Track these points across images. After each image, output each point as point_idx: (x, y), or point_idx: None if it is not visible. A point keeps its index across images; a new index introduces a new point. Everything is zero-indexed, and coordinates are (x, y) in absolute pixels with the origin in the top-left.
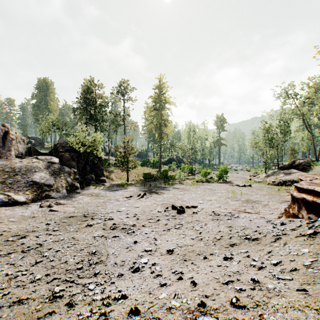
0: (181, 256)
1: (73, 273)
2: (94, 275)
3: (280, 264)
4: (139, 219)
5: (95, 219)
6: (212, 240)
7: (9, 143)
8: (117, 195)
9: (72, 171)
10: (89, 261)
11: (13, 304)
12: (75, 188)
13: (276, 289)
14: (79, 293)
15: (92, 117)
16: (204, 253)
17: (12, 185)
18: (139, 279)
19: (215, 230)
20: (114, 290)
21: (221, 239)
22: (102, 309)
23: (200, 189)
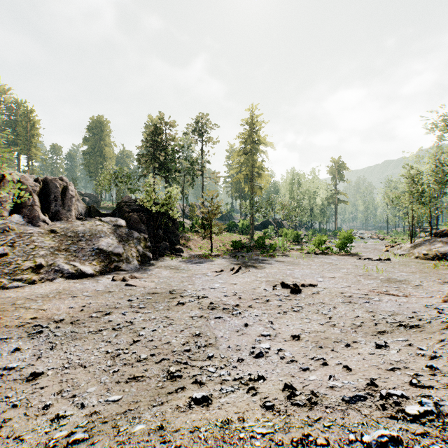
0: (312, 342)
1: (182, 354)
2: (208, 358)
3: None
4: (241, 298)
5: (185, 296)
6: (349, 326)
7: (68, 201)
8: (203, 269)
9: (142, 237)
10: (196, 343)
11: (129, 380)
12: (147, 259)
13: None
14: (199, 374)
15: (162, 166)
16: (344, 340)
17: (77, 253)
18: (267, 364)
19: (351, 315)
20: (242, 373)
21: (363, 325)
22: (243, 387)
23: (315, 263)
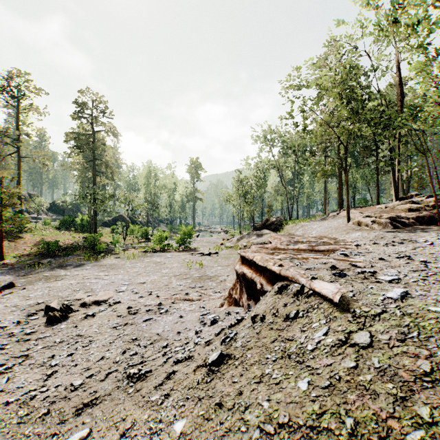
0: None
1: None
2: None
3: None
4: None
5: None
6: (57, 395)
7: None
8: None
9: None
10: None
11: None
12: None
13: None
14: None
15: None
16: None
17: None
18: None
19: (95, 358)
20: None
21: (83, 386)
22: None
23: (142, 264)
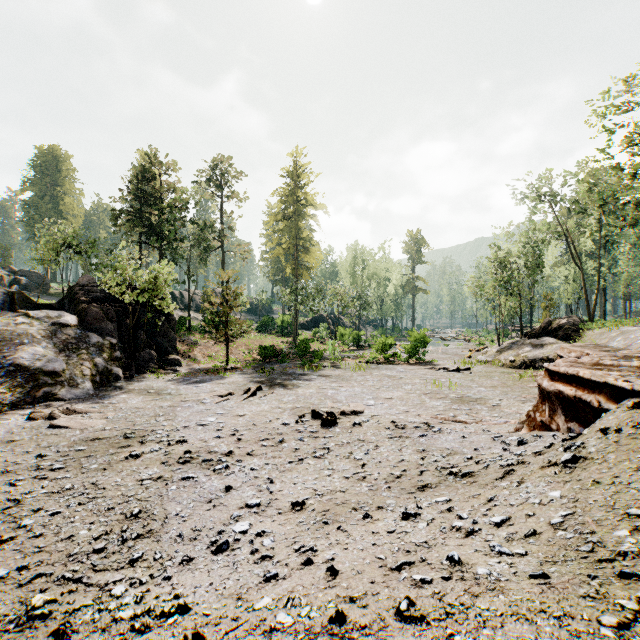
0: (319, 514)
1: (84, 561)
2: (130, 563)
3: (508, 523)
4: (242, 440)
5: (149, 442)
6: (385, 478)
7: None
8: (201, 392)
9: (107, 342)
10: (122, 533)
11: None
12: (112, 379)
13: (492, 576)
14: (88, 605)
15: (153, 230)
16: (367, 506)
17: None
18: (224, 567)
19: (394, 459)
20: (167, 594)
21: (404, 476)
22: None
23: (373, 377)
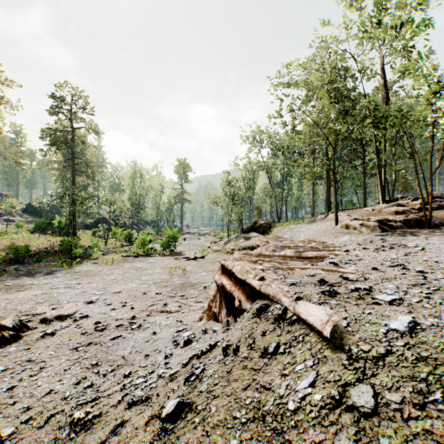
0: None
1: None
2: None
3: None
4: None
5: None
6: None
7: None
8: None
9: None
10: None
11: None
12: None
13: None
14: None
15: None
16: None
17: None
18: None
19: (41, 392)
20: None
21: (14, 436)
22: None
23: (121, 270)
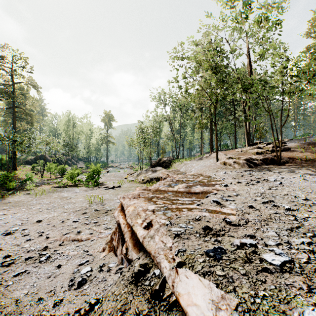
0: None
1: None
2: None
3: None
4: None
5: None
6: None
7: None
8: None
9: None
10: None
11: None
12: None
13: None
14: None
15: None
16: None
17: None
18: None
19: None
20: None
21: None
22: None
23: (48, 199)
